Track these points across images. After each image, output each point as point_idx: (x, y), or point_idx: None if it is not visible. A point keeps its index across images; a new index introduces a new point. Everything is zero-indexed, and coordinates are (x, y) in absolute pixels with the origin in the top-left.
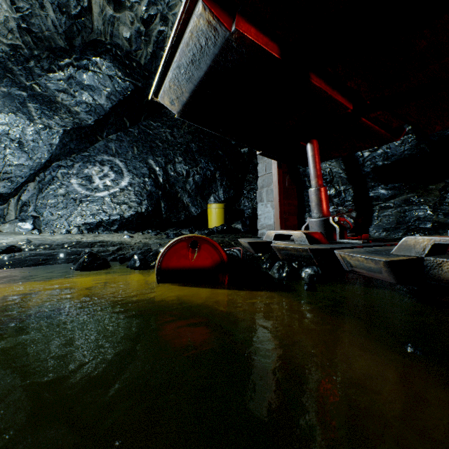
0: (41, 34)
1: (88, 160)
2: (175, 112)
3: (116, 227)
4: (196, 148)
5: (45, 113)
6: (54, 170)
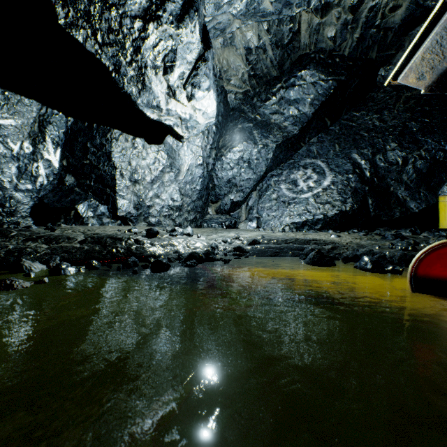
0: (261, 74)
1: (292, 166)
2: (421, 88)
3: (319, 226)
4: (416, 126)
5: (263, 135)
6: (268, 179)
